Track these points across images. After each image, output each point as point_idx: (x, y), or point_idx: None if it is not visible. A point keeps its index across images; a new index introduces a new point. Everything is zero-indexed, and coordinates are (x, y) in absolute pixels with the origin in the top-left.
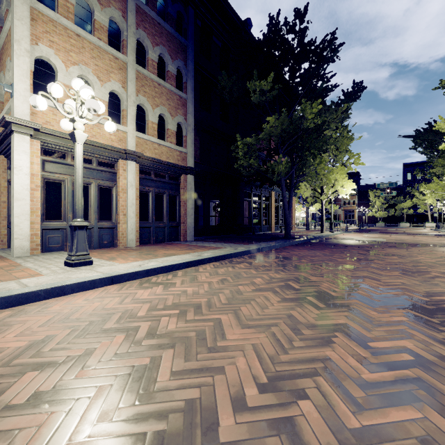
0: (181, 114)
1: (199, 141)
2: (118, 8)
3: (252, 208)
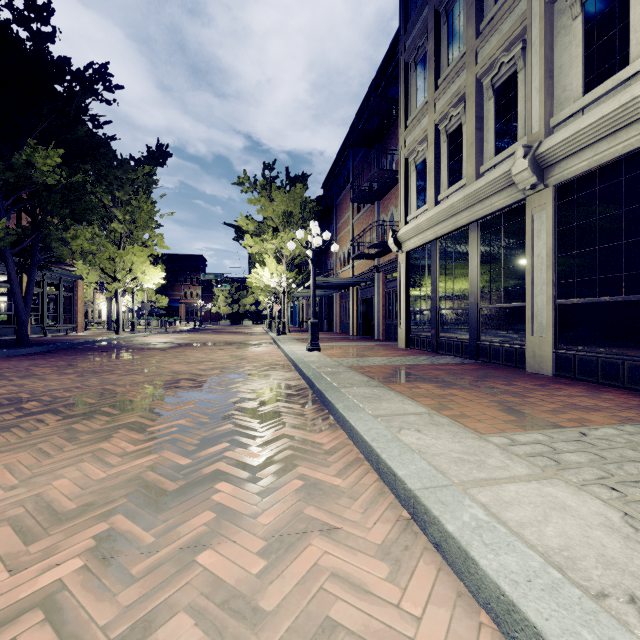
0: None
1: None
2: None
3: None
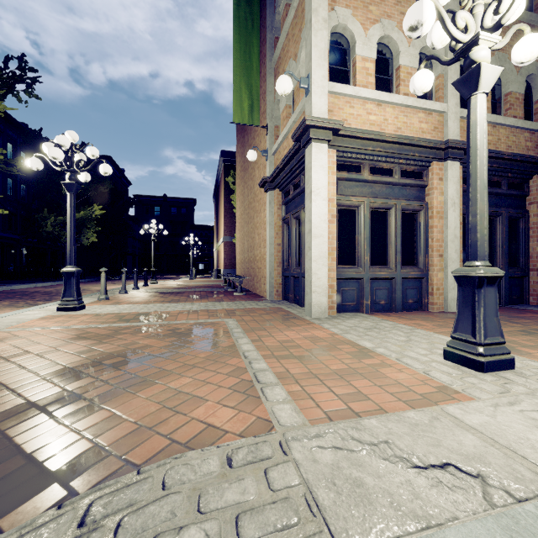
0: None
1: None
2: None
3: None
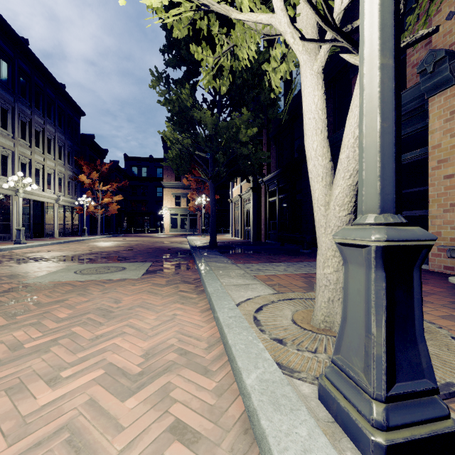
0: None
1: (275, 150)
2: None
3: None
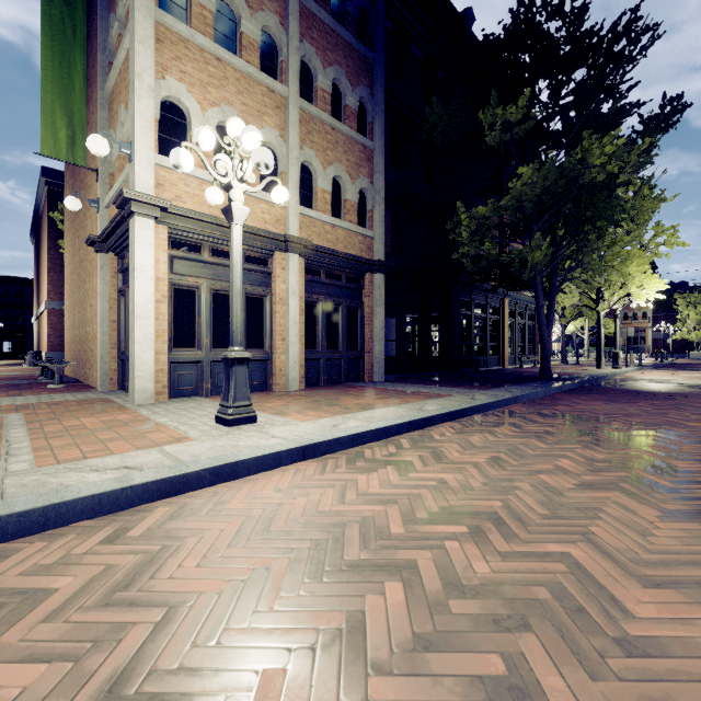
0: (365, 175)
1: (389, 218)
2: (274, 11)
3: (472, 328)
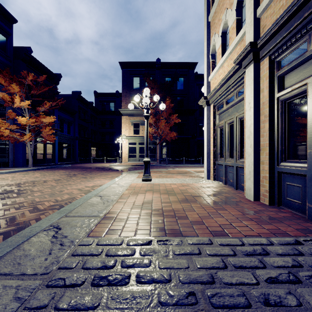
0: None
1: None
2: None
3: None
